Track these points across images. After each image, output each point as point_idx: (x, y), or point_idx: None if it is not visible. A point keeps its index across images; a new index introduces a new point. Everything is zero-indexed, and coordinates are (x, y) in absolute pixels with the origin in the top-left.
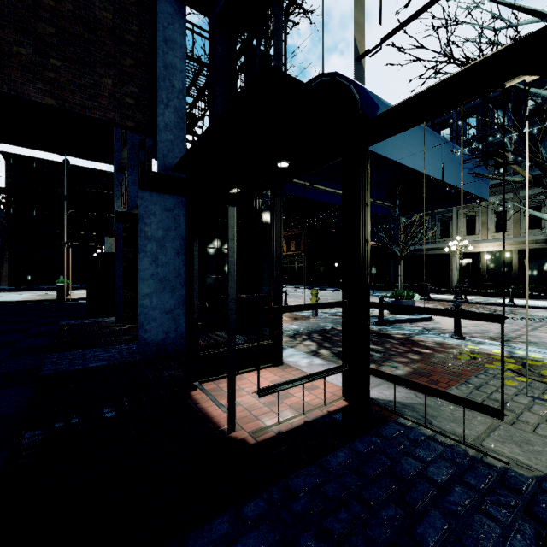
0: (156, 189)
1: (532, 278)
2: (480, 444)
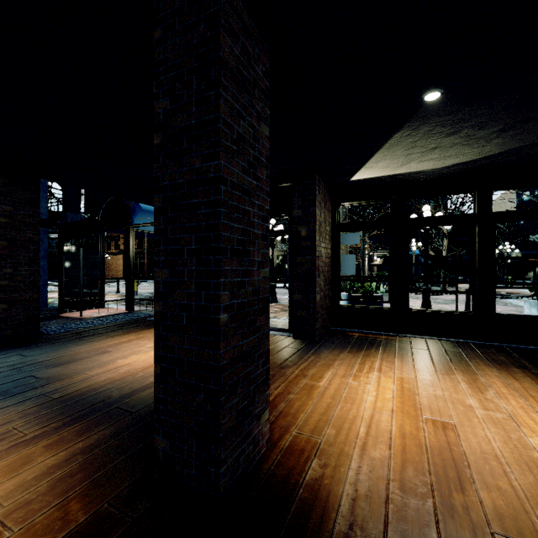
0: None
1: (282, 271)
2: None
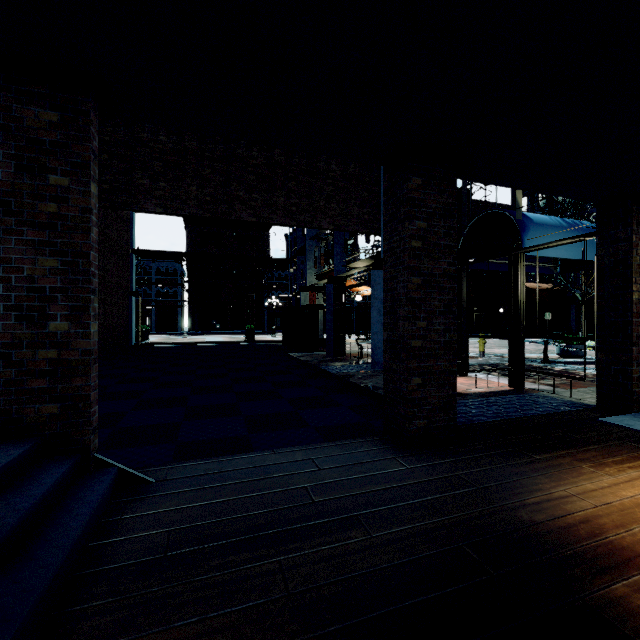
0: (380, 268)
1: None
2: (581, 399)
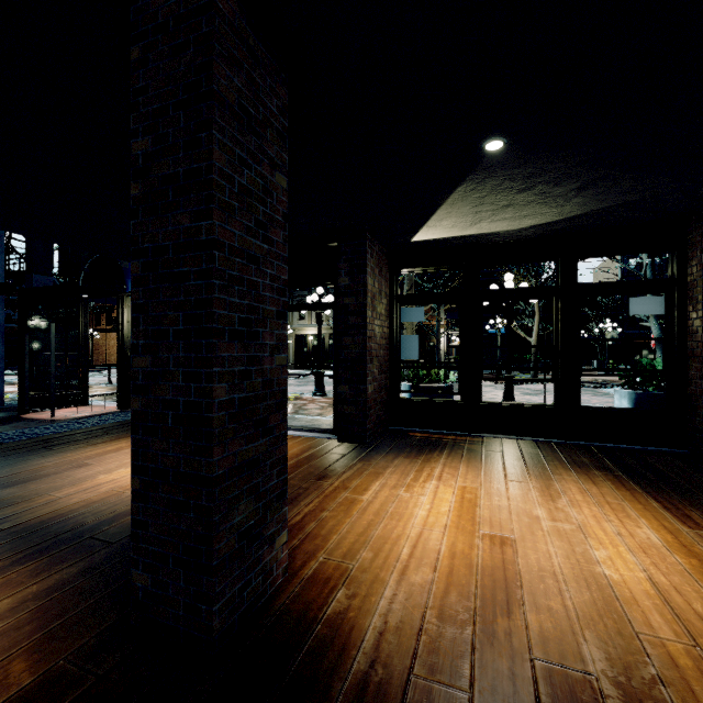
0: None
1: None
2: None
